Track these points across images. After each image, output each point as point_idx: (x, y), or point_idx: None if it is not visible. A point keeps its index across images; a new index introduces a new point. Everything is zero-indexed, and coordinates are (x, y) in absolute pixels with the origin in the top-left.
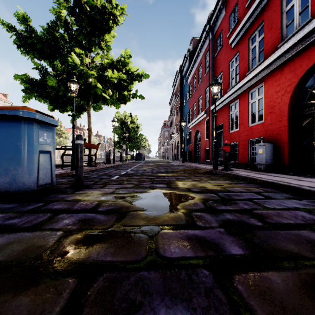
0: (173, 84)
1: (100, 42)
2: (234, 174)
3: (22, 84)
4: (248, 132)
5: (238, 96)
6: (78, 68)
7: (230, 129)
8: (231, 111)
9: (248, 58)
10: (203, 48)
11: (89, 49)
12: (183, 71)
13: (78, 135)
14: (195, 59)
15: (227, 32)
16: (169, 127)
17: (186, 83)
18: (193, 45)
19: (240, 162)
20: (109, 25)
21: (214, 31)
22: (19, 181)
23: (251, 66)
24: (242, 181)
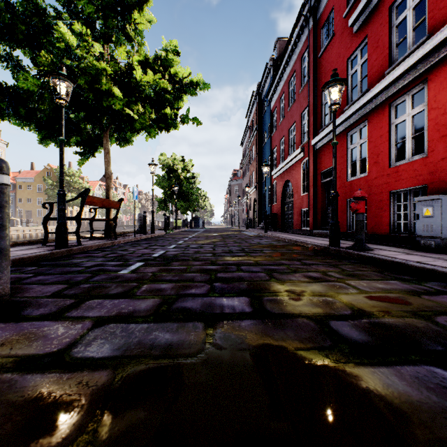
0: (247, 113)
1: (125, 26)
2: (390, 260)
3: None
4: (389, 178)
5: (368, 114)
6: (72, 52)
7: (349, 174)
8: (351, 144)
9: (389, 43)
10: (297, 47)
11: (106, 38)
12: (263, 91)
13: None
14: (284, 67)
15: (344, 8)
16: (240, 179)
17: (268, 109)
18: (279, 49)
19: (371, 231)
20: None
21: (318, 14)
22: None
23: (396, 56)
24: (430, 281)
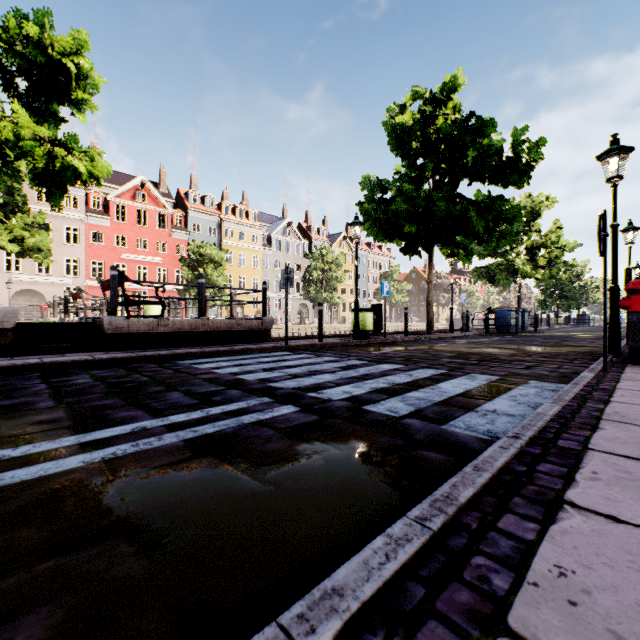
0: None
1: (530, 227)
2: None
3: (476, 275)
4: None
5: None
6: (520, 267)
7: None
8: None
9: None
10: None
11: (520, 236)
12: None
13: (535, 314)
14: None
15: None
16: None
17: None
18: None
19: None
20: (538, 214)
21: None
22: (522, 328)
23: None
24: None
